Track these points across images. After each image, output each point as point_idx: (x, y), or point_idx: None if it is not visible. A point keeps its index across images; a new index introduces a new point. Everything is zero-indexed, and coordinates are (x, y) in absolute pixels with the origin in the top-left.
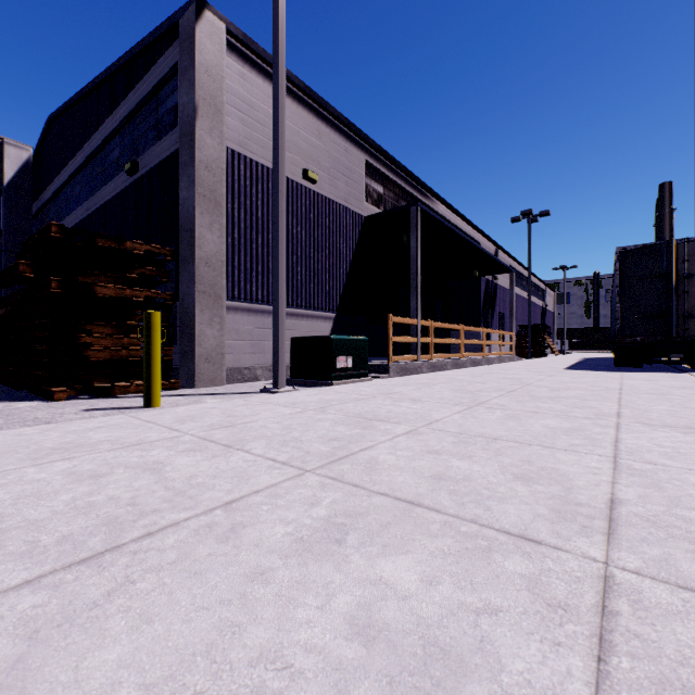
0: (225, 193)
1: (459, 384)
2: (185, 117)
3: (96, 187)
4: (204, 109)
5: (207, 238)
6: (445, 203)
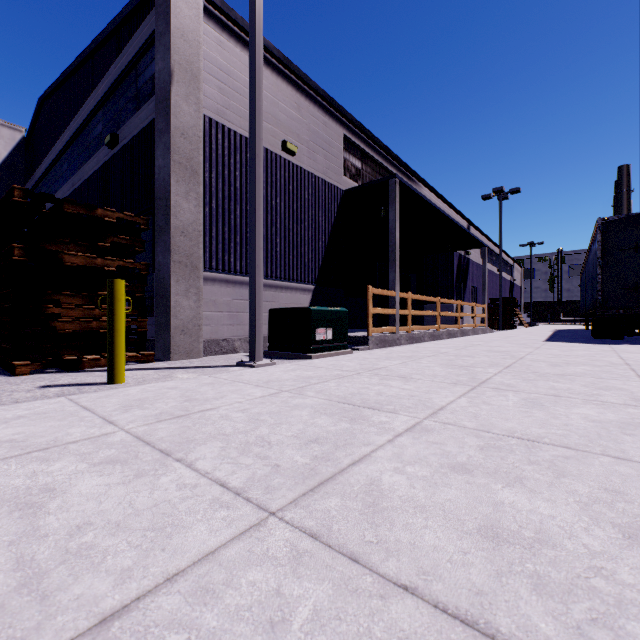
0: (202, 162)
1: (447, 358)
2: (160, 84)
3: (81, 163)
4: (180, 74)
5: (183, 207)
6: (421, 180)
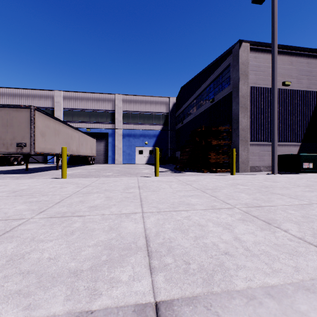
0: (248, 104)
1: None
2: (234, 82)
3: (197, 107)
4: (241, 77)
5: (242, 121)
6: None
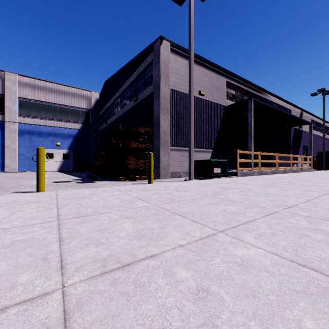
0: (169, 106)
1: (268, 180)
2: (156, 81)
3: (121, 106)
4: (163, 76)
5: (164, 124)
6: (268, 93)
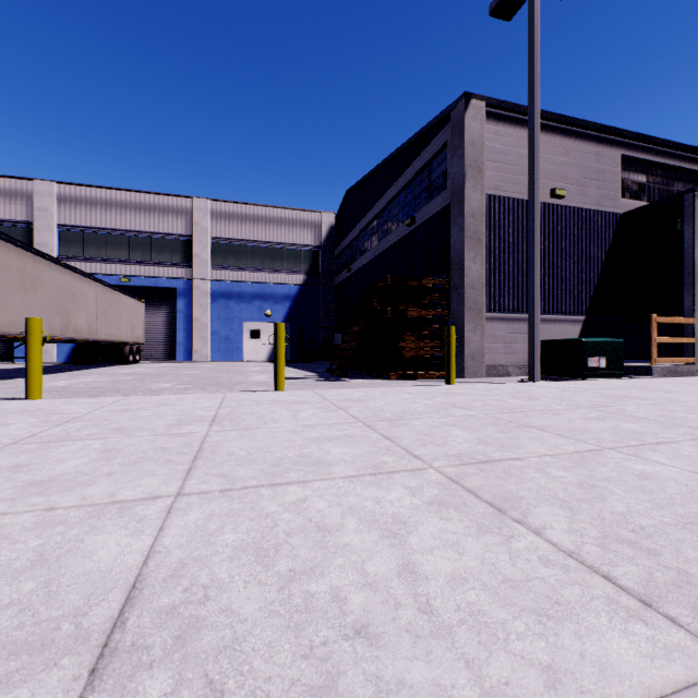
0: (484, 231)
1: None
2: (455, 183)
3: (380, 236)
4: (470, 173)
5: (472, 268)
6: None
